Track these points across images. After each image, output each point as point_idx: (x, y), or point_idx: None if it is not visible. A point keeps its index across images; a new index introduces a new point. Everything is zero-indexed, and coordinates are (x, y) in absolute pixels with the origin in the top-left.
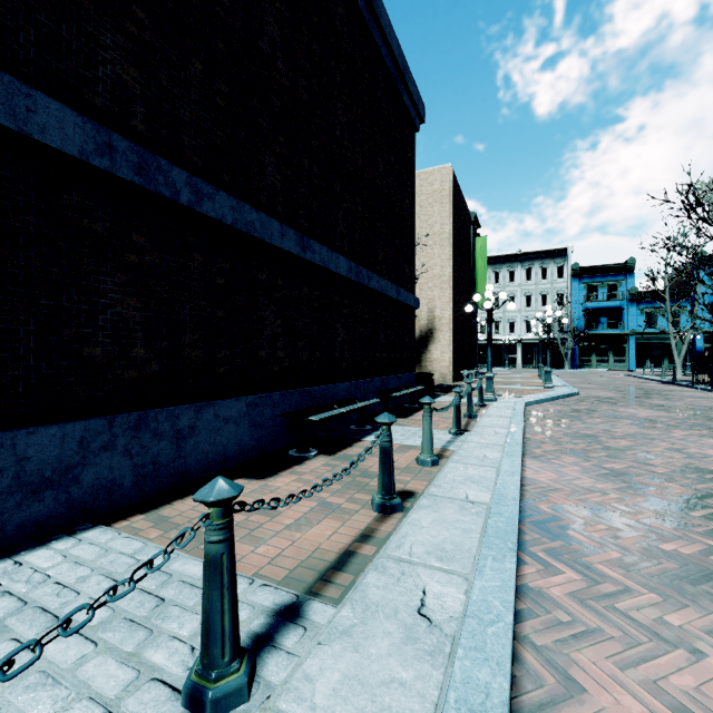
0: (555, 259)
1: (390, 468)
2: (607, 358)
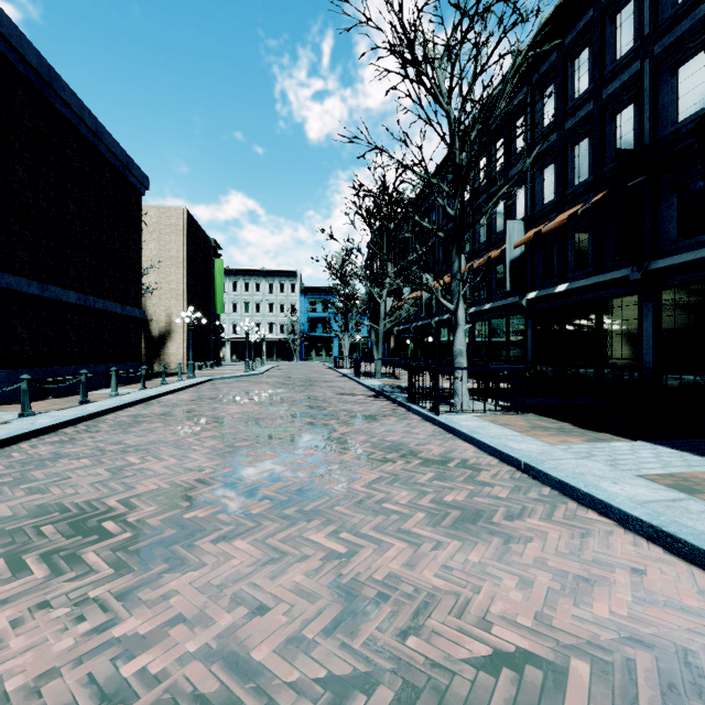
0: (289, 278)
1: (86, 388)
2: (322, 353)
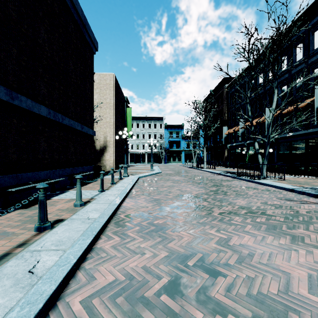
0: (159, 120)
1: (44, 209)
2: (176, 159)
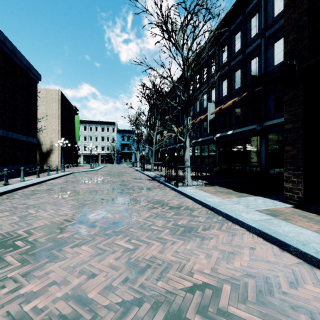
0: (112, 125)
1: (7, 177)
2: (127, 160)
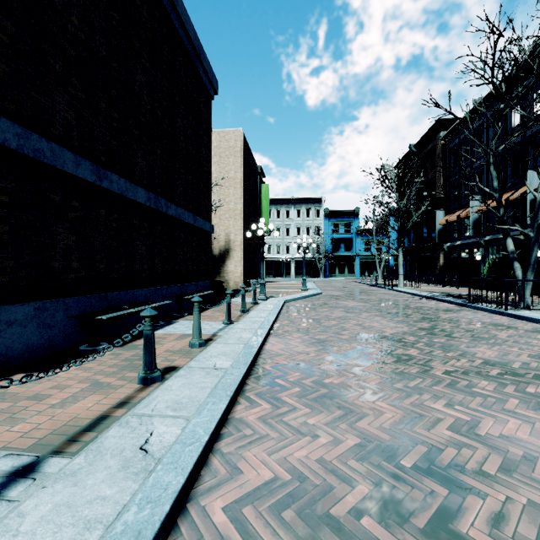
0: (315, 204)
1: (151, 350)
2: (344, 270)
